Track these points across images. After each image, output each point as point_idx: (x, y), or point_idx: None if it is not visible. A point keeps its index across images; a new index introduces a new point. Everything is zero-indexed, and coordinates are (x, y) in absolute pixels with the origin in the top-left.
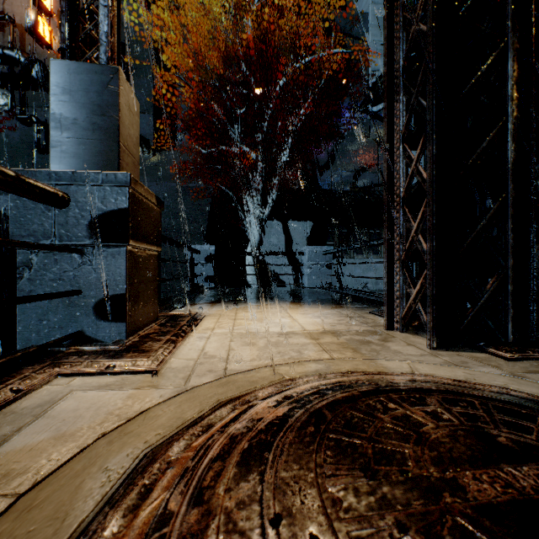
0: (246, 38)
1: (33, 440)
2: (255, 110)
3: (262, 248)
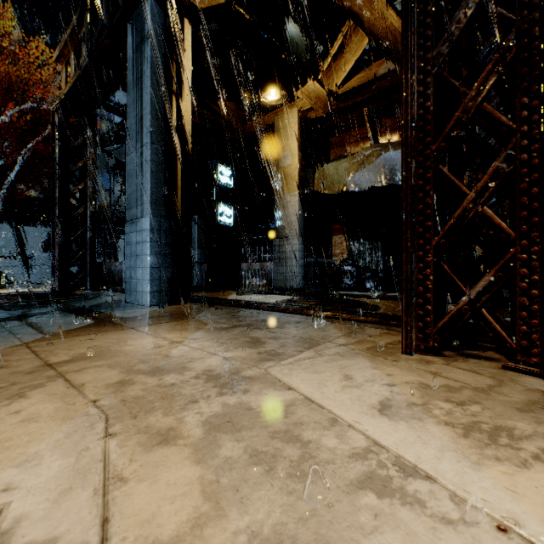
0: None
1: None
2: None
3: None
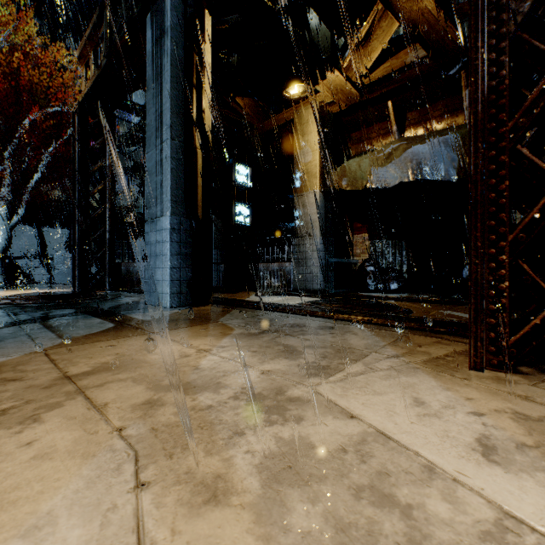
0: None
1: None
2: (0, 127)
3: (9, 251)
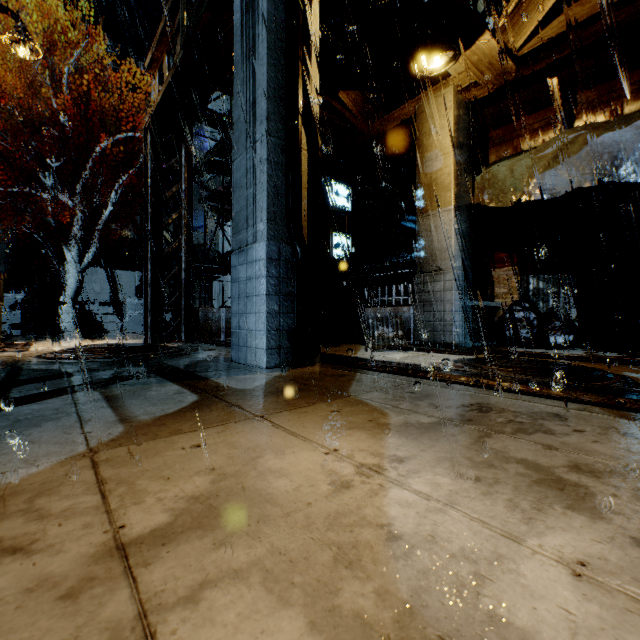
0: (58, 43)
1: (4, 355)
2: (72, 159)
3: (81, 296)
